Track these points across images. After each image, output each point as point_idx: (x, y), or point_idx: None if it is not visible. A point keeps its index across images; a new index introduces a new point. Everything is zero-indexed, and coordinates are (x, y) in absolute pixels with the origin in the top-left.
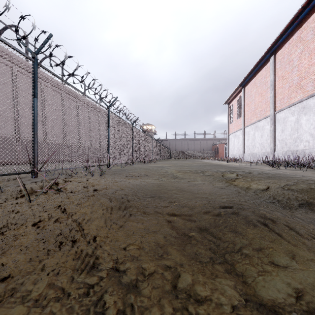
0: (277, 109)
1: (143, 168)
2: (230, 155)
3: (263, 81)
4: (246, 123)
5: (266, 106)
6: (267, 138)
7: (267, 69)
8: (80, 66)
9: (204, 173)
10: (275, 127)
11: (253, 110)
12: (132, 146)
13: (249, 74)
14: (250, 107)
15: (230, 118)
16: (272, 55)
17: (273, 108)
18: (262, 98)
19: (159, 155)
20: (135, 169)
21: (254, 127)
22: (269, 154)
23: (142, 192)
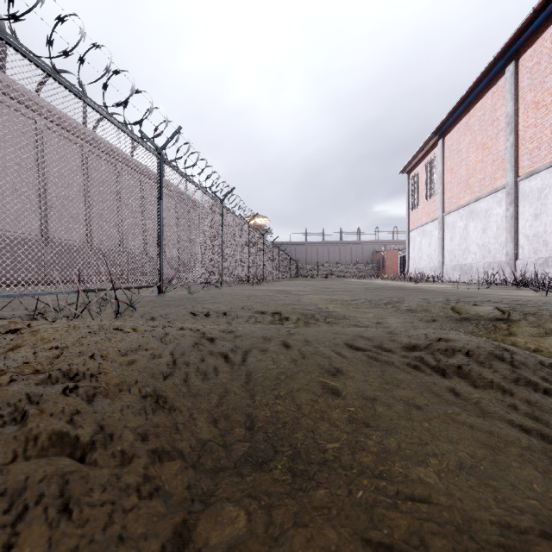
0: (522, 171)
1: (242, 293)
2: (411, 269)
3: (486, 120)
4: (447, 207)
5: (495, 168)
6: (499, 233)
7: (499, 93)
8: (67, 19)
9: (397, 307)
10: (517, 209)
11: (463, 180)
12: (220, 248)
13: (456, 107)
14: (457, 174)
15: (411, 199)
16: (510, 62)
17: (513, 171)
18: (484, 153)
19: (277, 270)
20: (222, 296)
21: (465, 214)
22: (503, 266)
23: (211, 407)
